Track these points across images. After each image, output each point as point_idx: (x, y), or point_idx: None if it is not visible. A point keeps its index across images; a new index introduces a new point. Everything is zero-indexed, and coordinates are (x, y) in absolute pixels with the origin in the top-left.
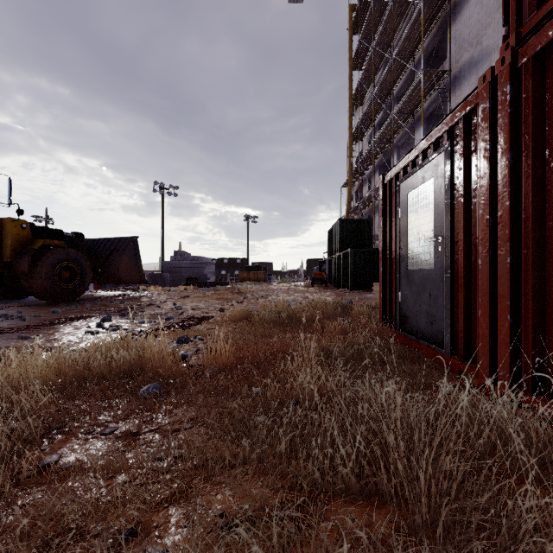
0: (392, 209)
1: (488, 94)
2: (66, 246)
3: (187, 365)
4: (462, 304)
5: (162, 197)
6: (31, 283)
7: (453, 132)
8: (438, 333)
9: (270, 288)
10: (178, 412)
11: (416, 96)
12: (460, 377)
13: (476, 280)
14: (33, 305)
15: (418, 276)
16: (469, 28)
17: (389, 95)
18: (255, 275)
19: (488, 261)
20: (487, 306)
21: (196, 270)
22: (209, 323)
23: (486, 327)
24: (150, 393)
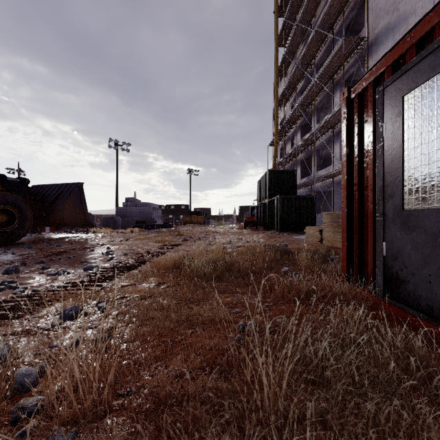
0: (364, 130)
1: None
2: (3, 190)
3: (9, 412)
4: None
5: (117, 152)
6: None
7: None
8: None
9: (209, 230)
10: None
11: (336, 62)
12: None
13: None
14: None
15: (435, 218)
16: None
17: (310, 65)
18: (196, 218)
19: None
20: None
21: (145, 215)
22: (132, 275)
23: None
24: None
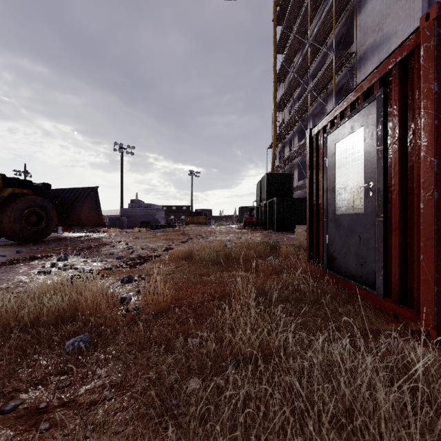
0: (319, 159)
1: (433, 32)
2: (33, 194)
3: (124, 309)
4: (397, 248)
5: (121, 155)
6: (1, 226)
7: (385, 80)
8: (369, 274)
9: (210, 230)
10: (102, 373)
11: (329, 73)
12: (396, 319)
13: (413, 224)
14: (3, 245)
15: (347, 220)
16: (372, 17)
17: (306, 74)
18: (197, 219)
19: (433, 204)
20: (432, 251)
21: (149, 215)
22: (155, 262)
23: (429, 272)
24: (76, 347)
